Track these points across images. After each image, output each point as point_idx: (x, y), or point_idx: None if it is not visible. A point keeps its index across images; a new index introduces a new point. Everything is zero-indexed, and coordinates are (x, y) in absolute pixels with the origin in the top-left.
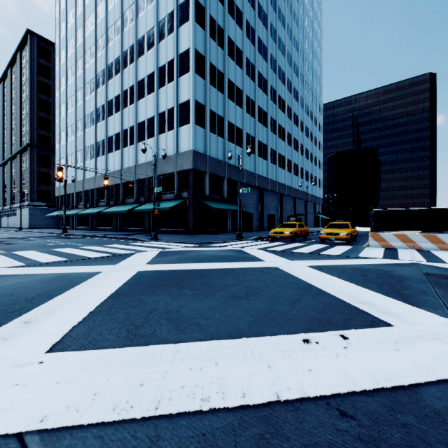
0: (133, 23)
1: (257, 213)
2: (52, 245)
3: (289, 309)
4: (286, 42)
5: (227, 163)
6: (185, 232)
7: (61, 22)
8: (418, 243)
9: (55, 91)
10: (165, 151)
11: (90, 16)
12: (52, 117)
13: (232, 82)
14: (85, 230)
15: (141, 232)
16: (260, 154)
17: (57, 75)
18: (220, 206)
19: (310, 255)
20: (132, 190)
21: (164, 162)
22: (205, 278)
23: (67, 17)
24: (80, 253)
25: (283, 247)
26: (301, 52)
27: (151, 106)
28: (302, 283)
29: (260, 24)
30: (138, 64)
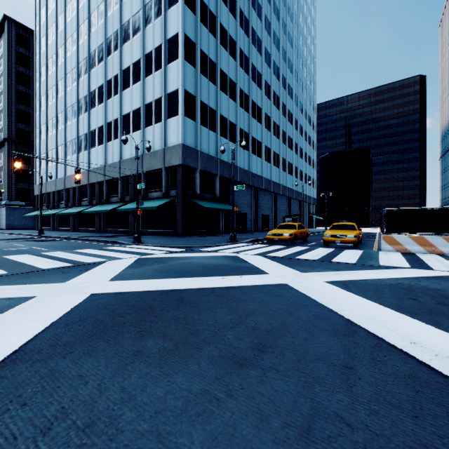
0: (117, 7)
1: (251, 213)
2: (10, 250)
3: (348, 405)
4: (281, 36)
5: (219, 159)
6: (174, 234)
7: (41, 8)
8: (438, 247)
9: (35, 82)
10: (152, 145)
11: (72, 0)
12: (32, 110)
13: (224, 74)
14: (66, 231)
15: (126, 234)
16: (254, 151)
17: (37, 64)
18: (212, 205)
19: (321, 264)
20: (117, 187)
21: (150, 157)
22: (186, 308)
23: (47, 2)
24: (35, 261)
25: (285, 252)
26: (295, 49)
27: (137, 97)
28: (335, 317)
29: (254, 14)
30: (123, 51)
